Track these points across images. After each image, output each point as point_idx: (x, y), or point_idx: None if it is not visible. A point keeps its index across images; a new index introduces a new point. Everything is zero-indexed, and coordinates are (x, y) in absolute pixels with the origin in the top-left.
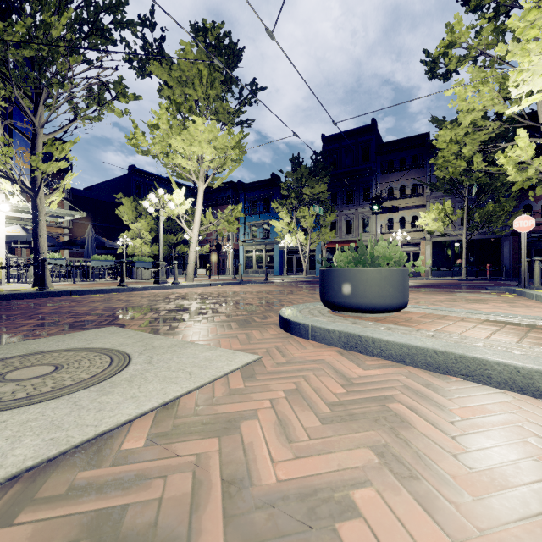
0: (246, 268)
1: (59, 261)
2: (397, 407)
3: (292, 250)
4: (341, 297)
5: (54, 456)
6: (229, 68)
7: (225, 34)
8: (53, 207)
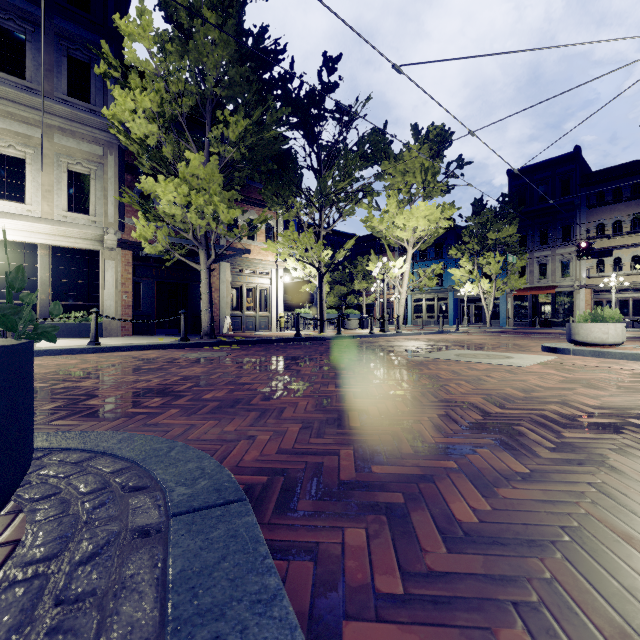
0: (415, 318)
1: (309, 314)
2: (620, 363)
3: (469, 298)
4: (583, 338)
5: (538, 362)
6: (439, 151)
7: (441, 128)
8: (310, 276)
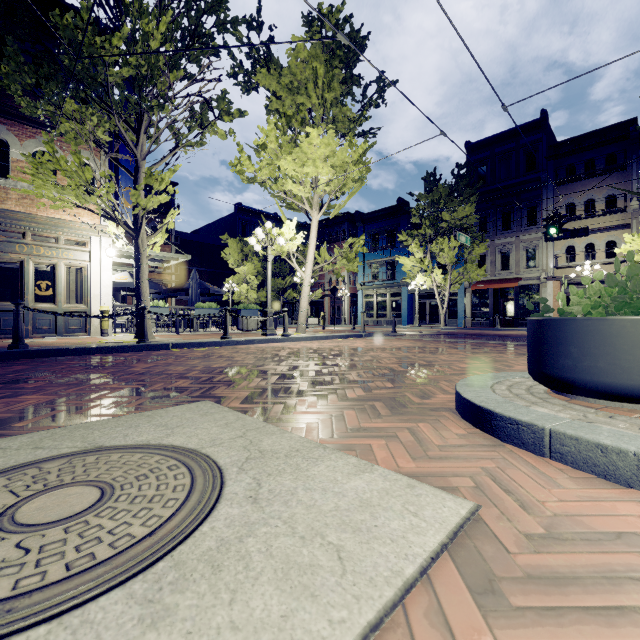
0: (366, 317)
1: (163, 309)
2: None
3: (425, 293)
4: (589, 371)
5: None
6: (349, 63)
7: (346, 19)
8: (157, 250)
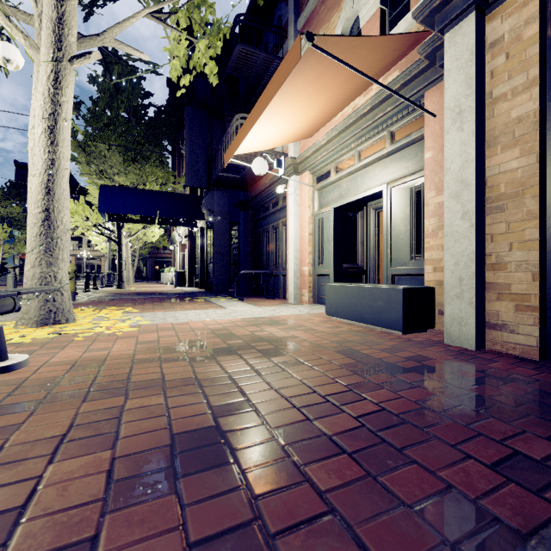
0: None
1: None
2: None
3: None
4: None
5: None
6: None
7: None
8: None
